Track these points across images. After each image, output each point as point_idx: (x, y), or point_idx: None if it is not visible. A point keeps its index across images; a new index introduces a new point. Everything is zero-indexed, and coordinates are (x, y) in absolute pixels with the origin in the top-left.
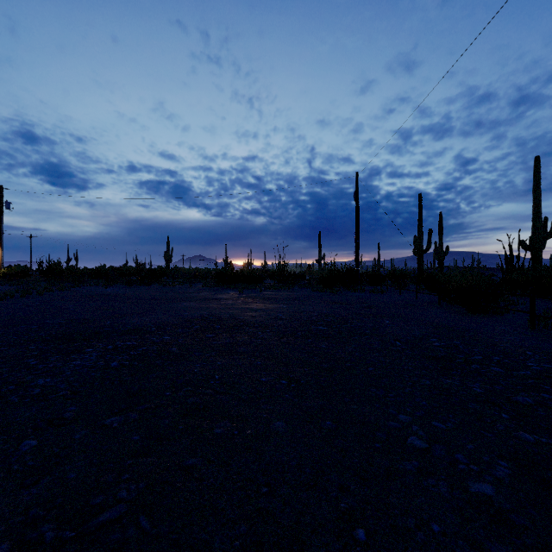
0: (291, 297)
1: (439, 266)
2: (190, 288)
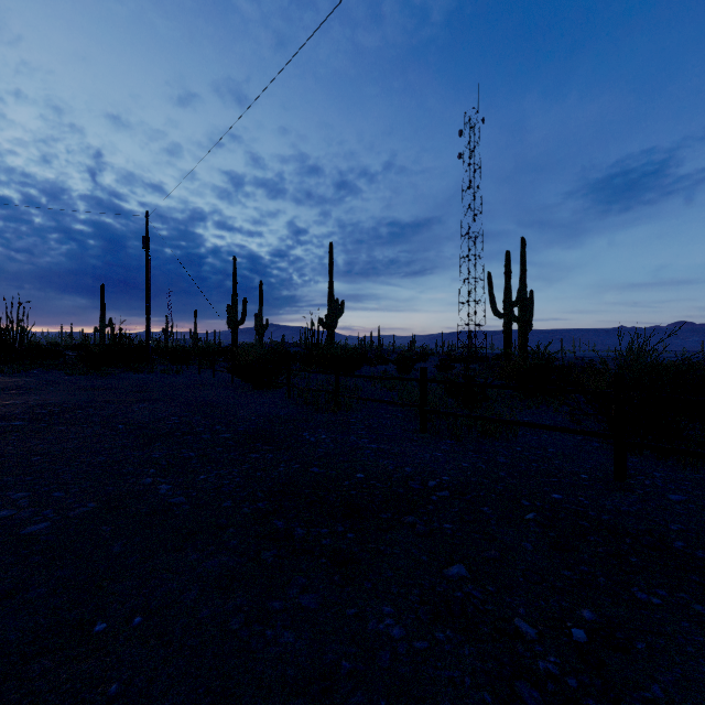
0: (11, 385)
1: (259, 341)
2: None
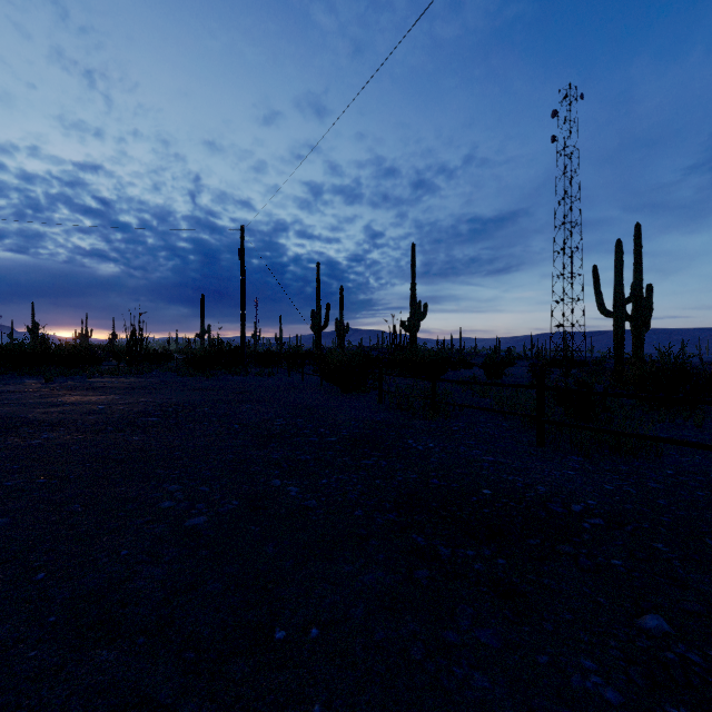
0: (138, 384)
1: (340, 344)
2: None
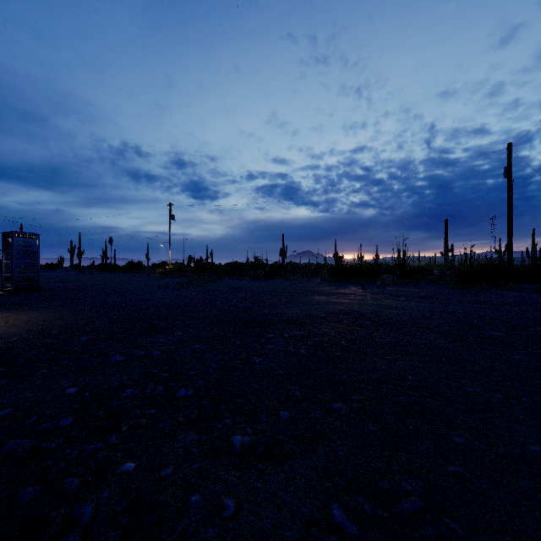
0: (423, 294)
1: None
2: (309, 282)
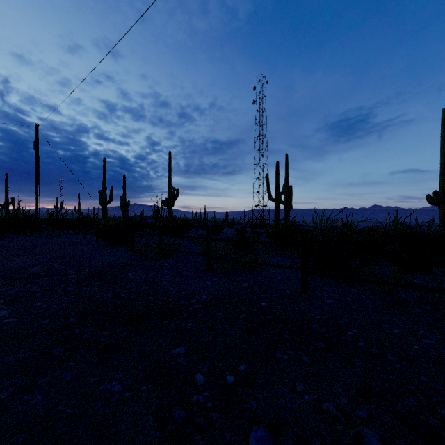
0: None
1: (123, 214)
2: None
